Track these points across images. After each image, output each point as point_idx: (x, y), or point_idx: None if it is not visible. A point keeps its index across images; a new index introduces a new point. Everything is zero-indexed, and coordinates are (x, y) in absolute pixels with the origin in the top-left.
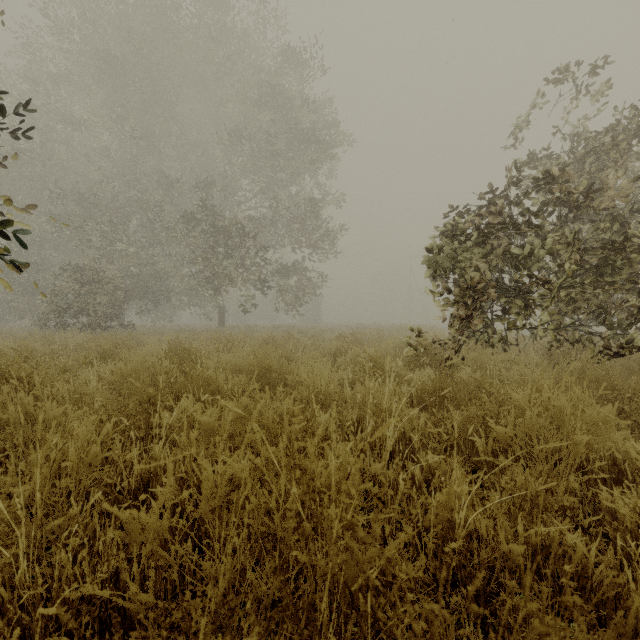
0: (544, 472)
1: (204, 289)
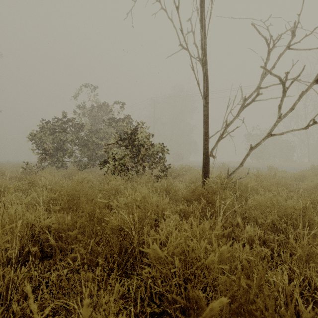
0: None
1: None
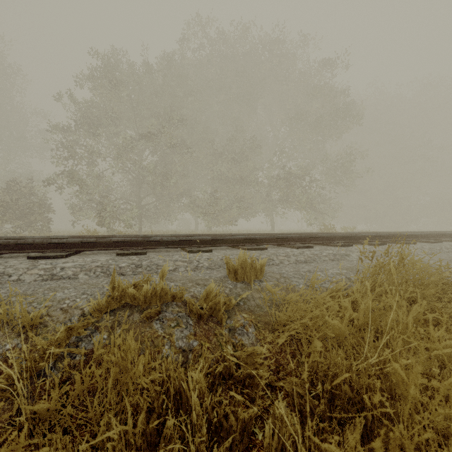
0: None
1: None
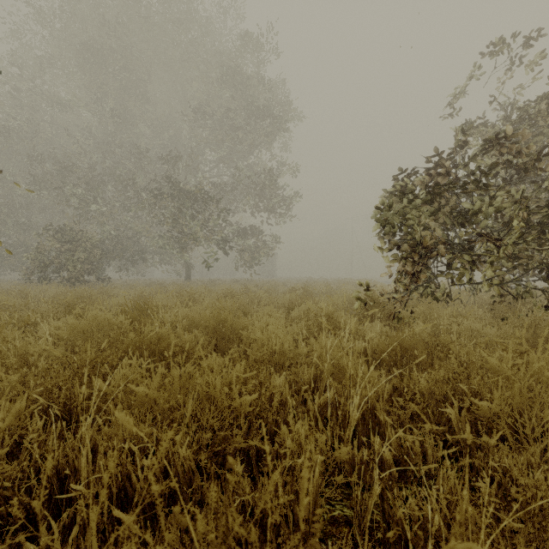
0: (535, 454)
1: (172, 247)
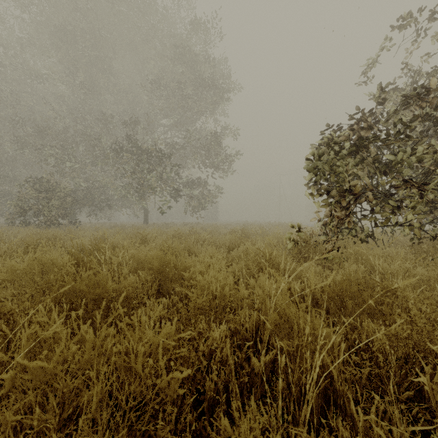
0: None
1: (132, 196)
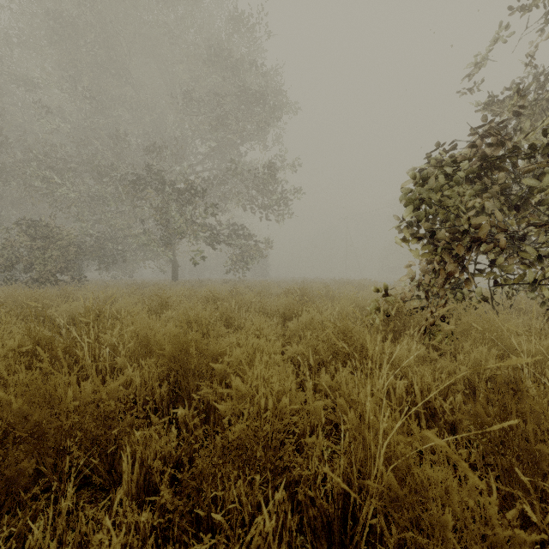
0: None
1: (155, 245)
